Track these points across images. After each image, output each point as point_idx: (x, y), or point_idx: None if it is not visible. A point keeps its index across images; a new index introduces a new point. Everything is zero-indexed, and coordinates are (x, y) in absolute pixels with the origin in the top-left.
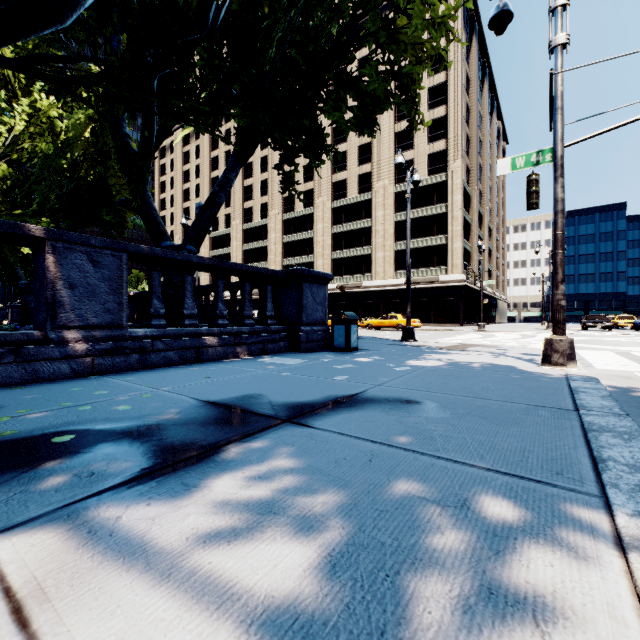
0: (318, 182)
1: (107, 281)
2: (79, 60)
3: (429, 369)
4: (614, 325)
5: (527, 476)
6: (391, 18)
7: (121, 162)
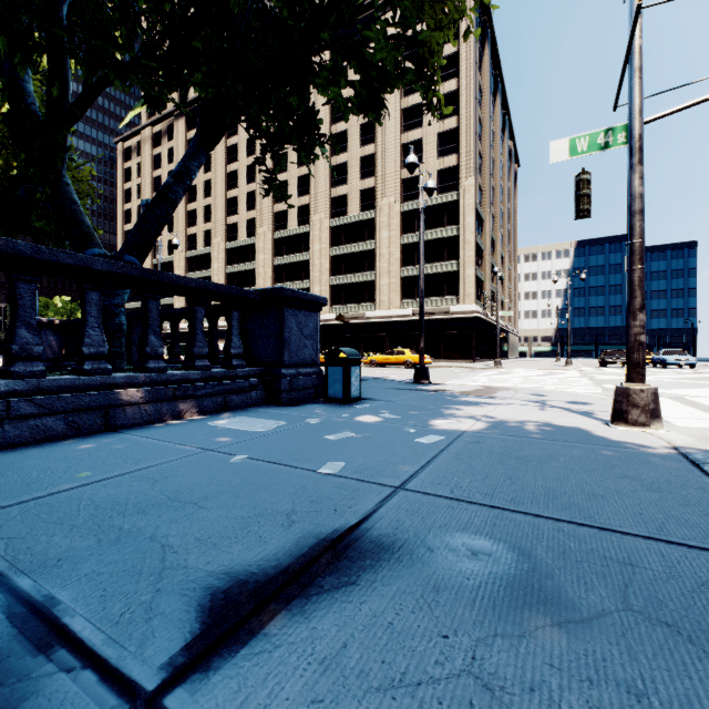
0: (314, 196)
1: None
2: None
3: (470, 439)
4: None
5: None
6: None
7: (11, 125)
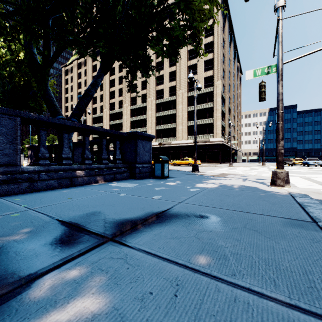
0: (149, 90)
1: (5, 135)
2: None
3: (210, 190)
4: (293, 163)
5: None
6: None
7: (29, 67)
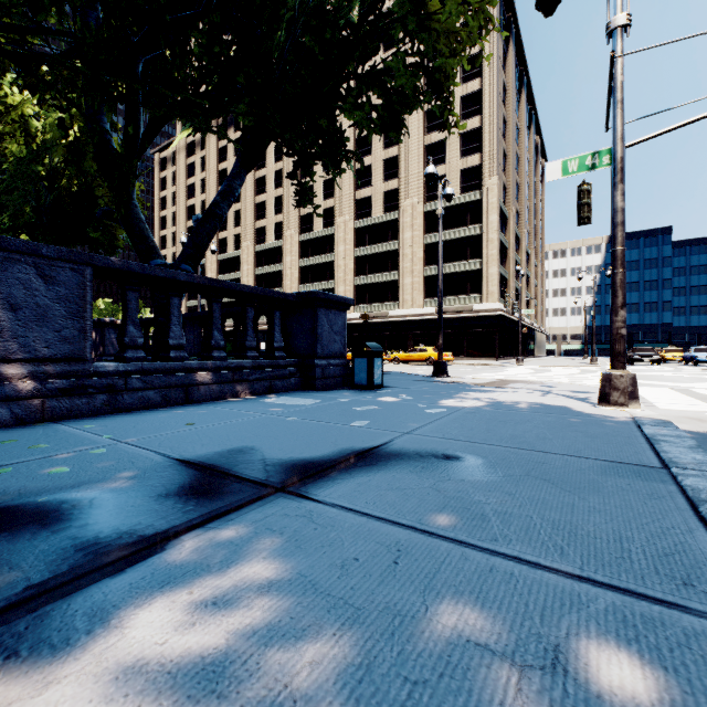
0: (339, 199)
1: (64, 302)
2: (40, 31)
3: (468, 411)
4: (662, 359)
5: (641, 590)
6: (421, 1)
7: (99, 162)
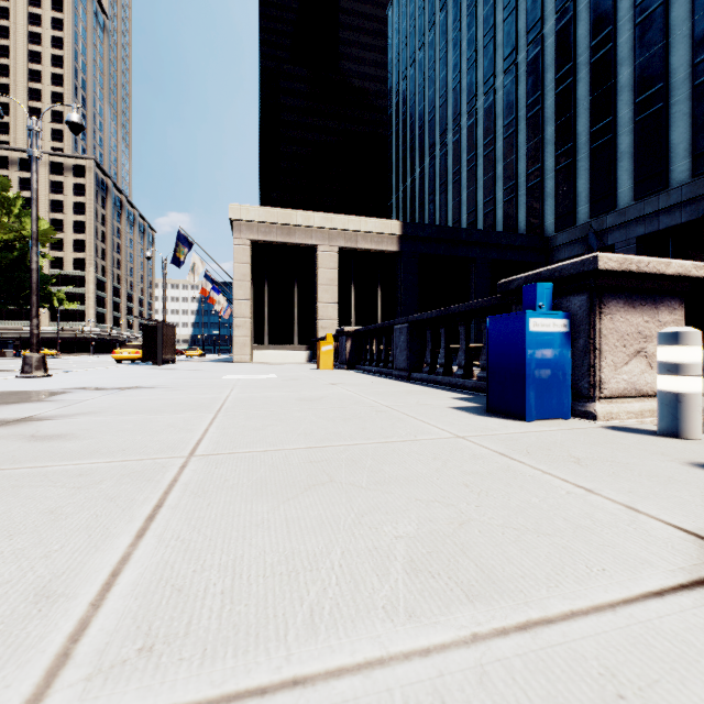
0: None
1: None
2: None
3: None
4: None
5: None
6: None
7: None
